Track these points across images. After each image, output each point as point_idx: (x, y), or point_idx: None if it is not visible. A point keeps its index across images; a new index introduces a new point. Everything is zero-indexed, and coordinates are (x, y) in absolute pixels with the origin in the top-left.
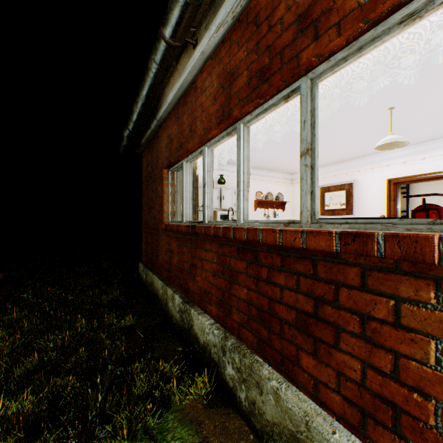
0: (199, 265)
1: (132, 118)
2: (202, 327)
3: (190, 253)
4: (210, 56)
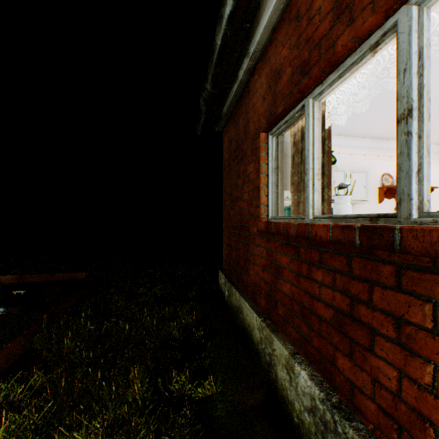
0: (388, 333)
1: (212, 61)
2: None
3: (333, 286)
4: None
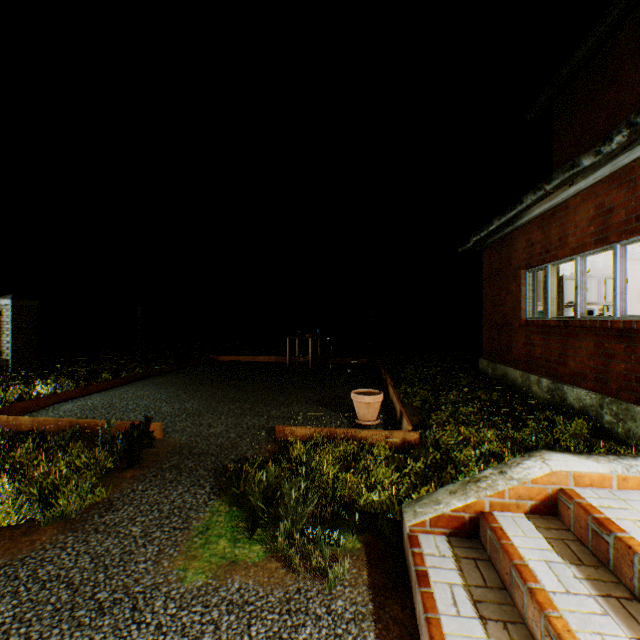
0: (570, 352)
1: (488, 228)
2: (576, 396)
3: (557, 344)
4: (583, 189)
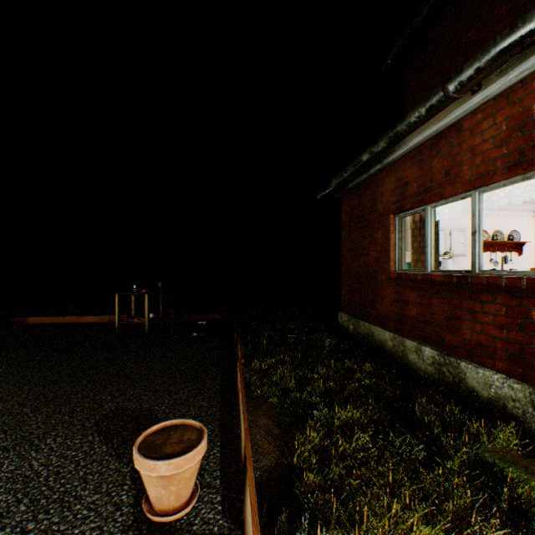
0: (467, 317)
1: (355, 165)
2: (485, 380)
3: (442, 304)
4: (492, 98)
